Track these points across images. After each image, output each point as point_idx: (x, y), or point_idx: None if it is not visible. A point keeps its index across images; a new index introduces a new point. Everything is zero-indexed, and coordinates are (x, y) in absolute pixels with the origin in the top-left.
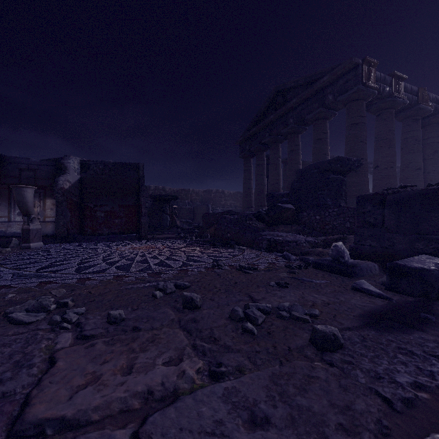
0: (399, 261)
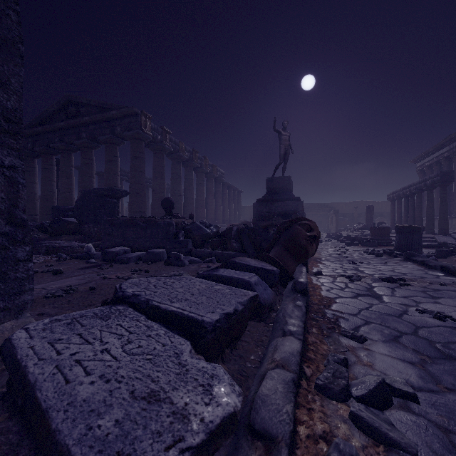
0: (107, 249)
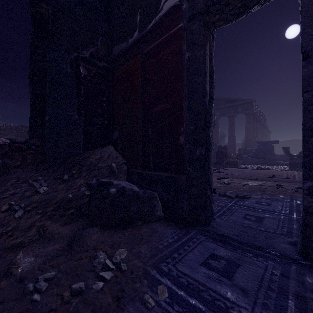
0: None
